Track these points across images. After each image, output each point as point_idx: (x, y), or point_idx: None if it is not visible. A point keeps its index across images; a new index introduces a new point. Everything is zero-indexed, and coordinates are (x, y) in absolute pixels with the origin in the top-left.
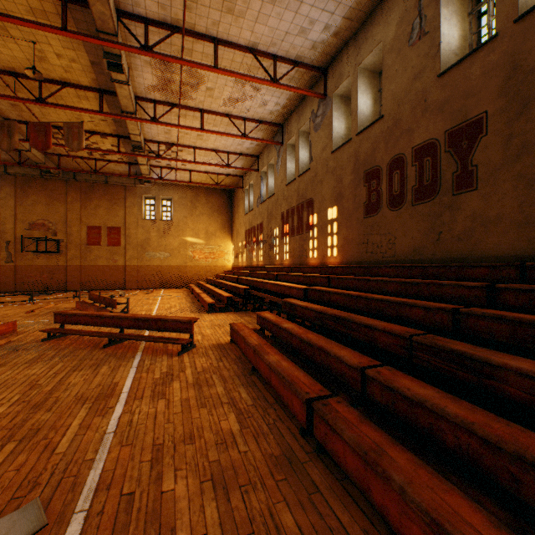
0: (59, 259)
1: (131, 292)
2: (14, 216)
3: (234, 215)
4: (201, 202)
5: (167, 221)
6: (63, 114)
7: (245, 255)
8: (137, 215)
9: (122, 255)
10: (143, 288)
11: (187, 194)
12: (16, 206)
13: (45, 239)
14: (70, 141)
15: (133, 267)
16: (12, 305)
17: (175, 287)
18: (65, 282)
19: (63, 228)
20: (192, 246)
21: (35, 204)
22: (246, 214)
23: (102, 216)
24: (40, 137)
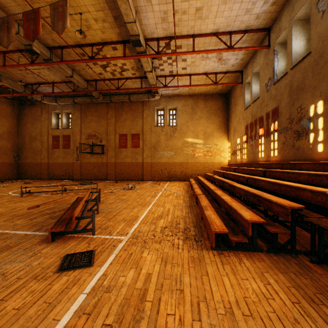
0: (103, 158)
1: (144, 183)
2: (80, 130)
3: (230, 115)
4: (199, 108)
5: (172, 126)
6: (75, 24)
7: (245, 151)
8: (150, 123)
9: (140, 154)
10: (155, 180)
11: (188, 102)
12: (81, 124)
13: (94, 144)
14: (56, 24)
15: (148, 163)
16: (48, 194)
17: (179, 180)
18: (106, 174)
19: (105, 137)
20: (192, 145)
21: (90, 122)
22: (246, 108)
23: (128, 127)
24: (31, 26)
